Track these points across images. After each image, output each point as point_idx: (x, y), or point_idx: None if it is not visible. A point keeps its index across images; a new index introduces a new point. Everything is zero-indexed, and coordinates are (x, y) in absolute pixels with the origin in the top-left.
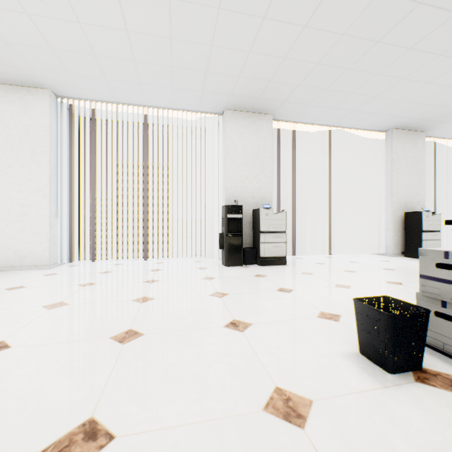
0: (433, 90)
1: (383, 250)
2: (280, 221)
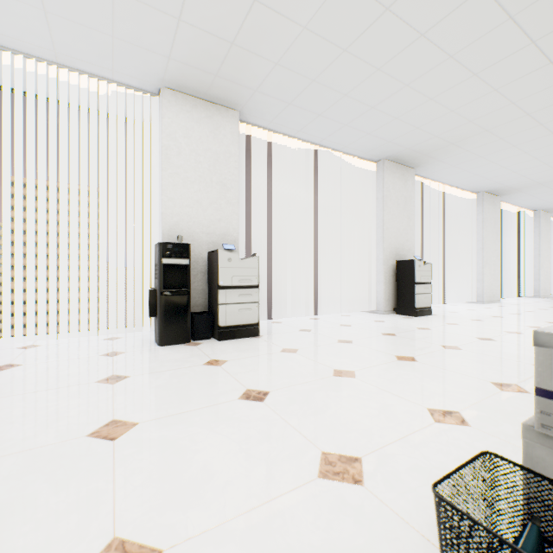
0: (433, 111)
1: (374, 306)
2: (250, 270)
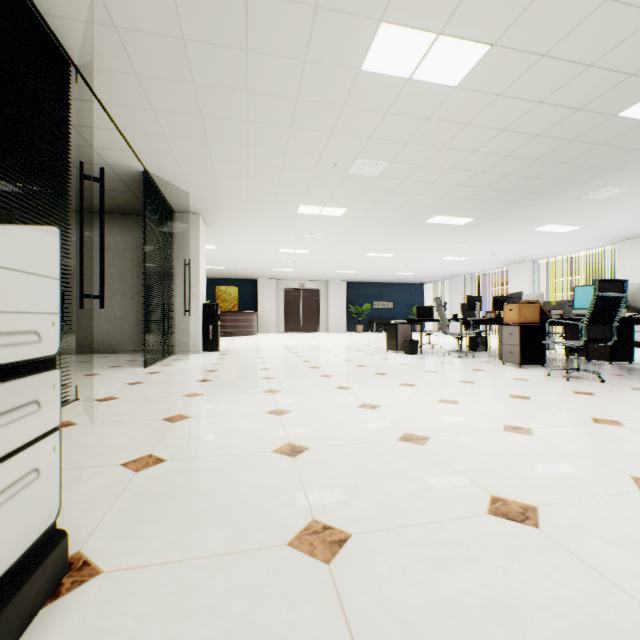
0: None
1: None
2: None
